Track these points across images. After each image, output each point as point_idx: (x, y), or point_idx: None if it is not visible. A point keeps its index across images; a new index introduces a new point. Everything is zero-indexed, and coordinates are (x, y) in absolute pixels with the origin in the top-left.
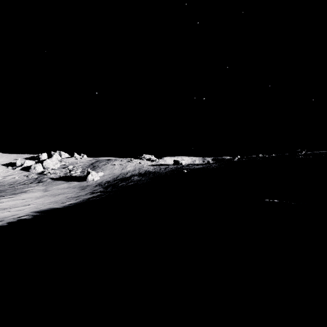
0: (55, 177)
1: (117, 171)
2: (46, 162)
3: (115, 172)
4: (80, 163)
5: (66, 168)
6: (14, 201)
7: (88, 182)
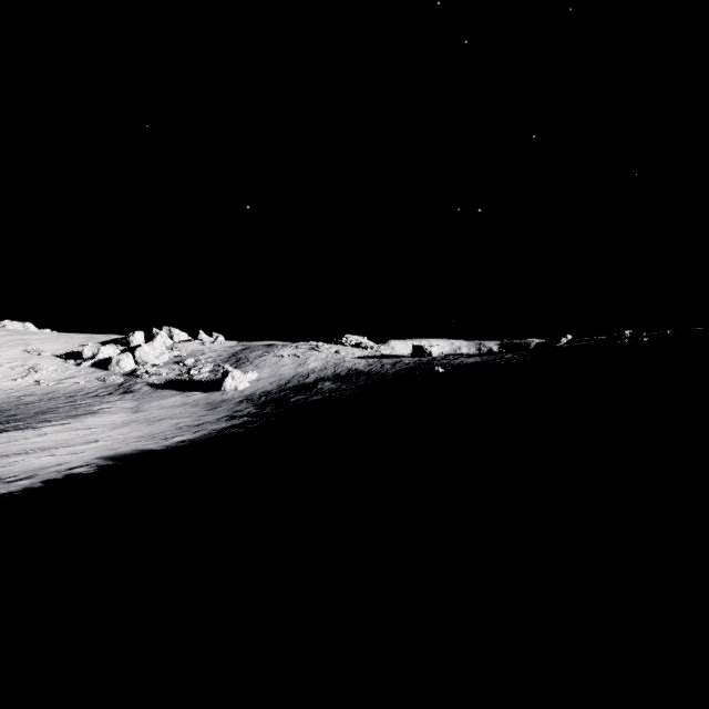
0: (158, 382)
1: (288, 371)
2: (142, 350)
3: (283, 372)
4: (211, 353)
5: (181, 364)
6: (67, 431)
7: (224, 394)
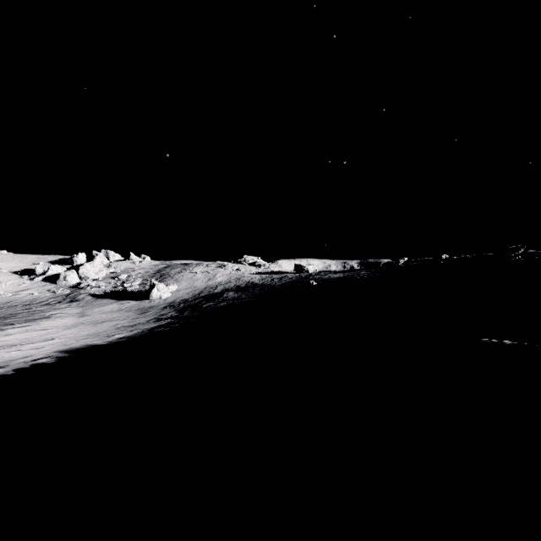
0: (98, 293)
1: (201, 284)
2: (84, 268)
3: (197, 285)
4: (140, 270)
5: (116, 279)
6: (28, 332)
7: (151, 302)
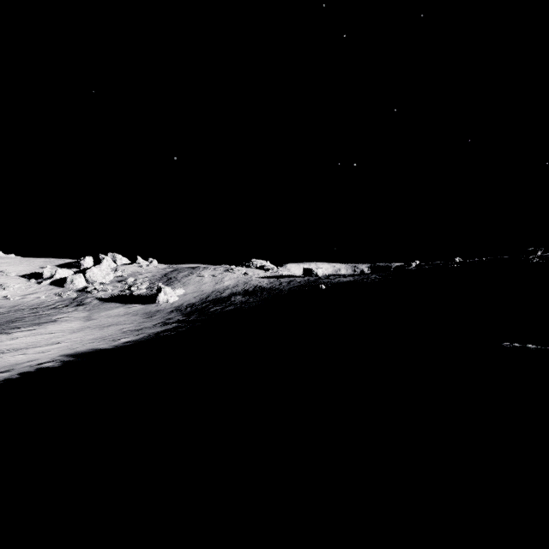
0: (105, 297)
1: (208, 288)
2: (91, 271)
3: (204, 288)
4: (147, 274)
5: (123, 282)
6: (34, 336)
7: (158, 305)
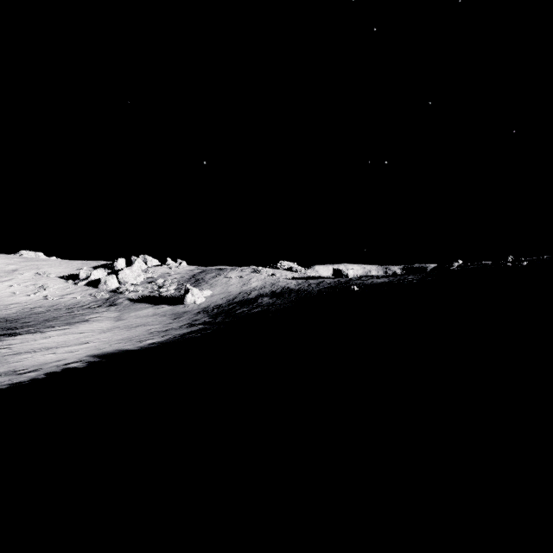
0: (135, 297)
1: (235, 289)
2: (123, 273)
3: (231, 290)
4: (176, 275)
5: (153, 283)
6: (66, 335)
7: (186, 307)
